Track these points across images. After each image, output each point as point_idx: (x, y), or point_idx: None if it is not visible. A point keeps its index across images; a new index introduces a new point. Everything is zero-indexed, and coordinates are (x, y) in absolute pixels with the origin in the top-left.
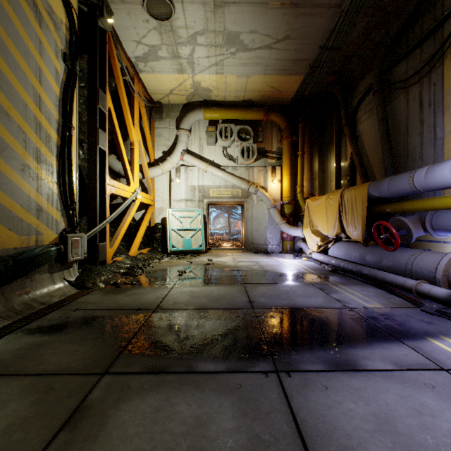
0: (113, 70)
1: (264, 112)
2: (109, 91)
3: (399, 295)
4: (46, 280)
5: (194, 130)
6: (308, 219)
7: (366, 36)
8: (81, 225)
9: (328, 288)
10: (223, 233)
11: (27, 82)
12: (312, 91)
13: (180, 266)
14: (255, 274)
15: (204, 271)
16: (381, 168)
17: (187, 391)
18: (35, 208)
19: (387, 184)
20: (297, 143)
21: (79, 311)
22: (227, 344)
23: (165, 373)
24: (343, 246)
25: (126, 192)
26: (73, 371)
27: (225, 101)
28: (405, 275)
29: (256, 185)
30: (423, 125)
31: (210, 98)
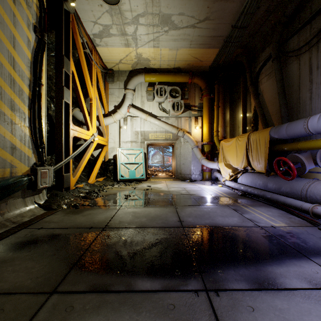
0: (76, 43)
1: (189, 76)
2: (73, 60)
3: (298, 216)
4: (19, 203)
5: (137, 89)
6: (222, 156)
7: (266, 18)
8: (52, 160)
9: (240, 209)
10: (158, 166)
11: (3, 46)
12: (225, 60)
13: (126, 191)
14: (183, 197)
15: (144, 195)
16: (278, 117)
17: (125, 313)
18: (10, 146)
19: (286, 128)
20: (213, 99)
21: (43, 230)
22: (162, 262)
23: (107, 291)
24: (249, 176)
25: (86, 135)
26: (25, 290)
27: (160, 69)
28: (301, 199)
29: (183, 131)
30: (312, 83)
31: (149, 66)
